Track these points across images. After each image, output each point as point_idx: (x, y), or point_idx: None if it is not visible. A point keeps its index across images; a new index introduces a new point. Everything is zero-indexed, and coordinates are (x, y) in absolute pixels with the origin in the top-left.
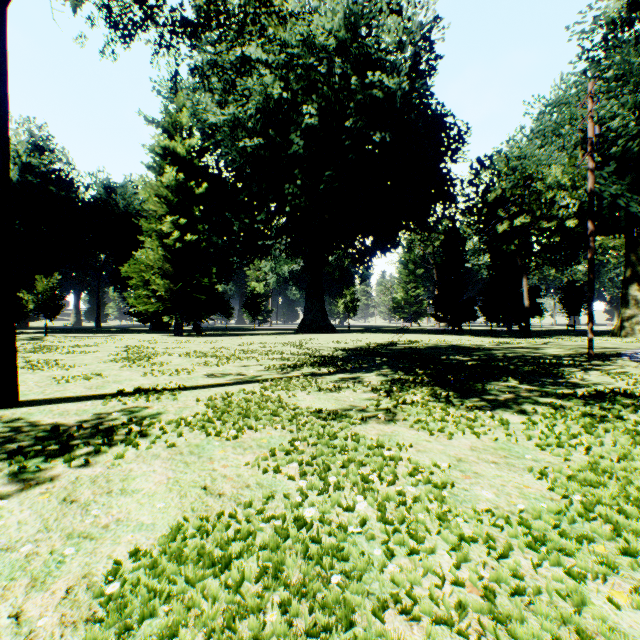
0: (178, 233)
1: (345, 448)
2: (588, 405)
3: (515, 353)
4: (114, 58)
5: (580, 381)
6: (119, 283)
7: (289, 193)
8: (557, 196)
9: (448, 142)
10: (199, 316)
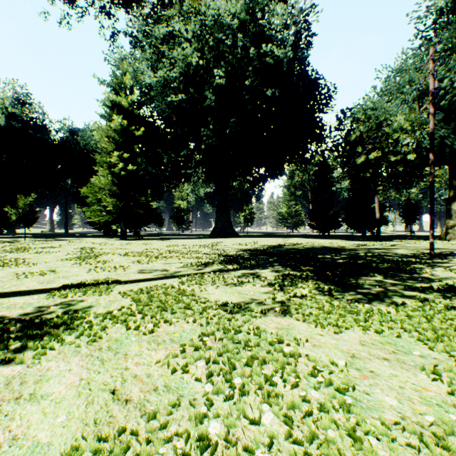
0: (122, 164)
1: (248, 344)
2: (446, 298)
3: (373, 253)
4: (69, 28)
5: (431, 276)
6: (81, 201)
7: (204, 135)
8: (401, 137)
9: (320, 98)
10: (138, 225)
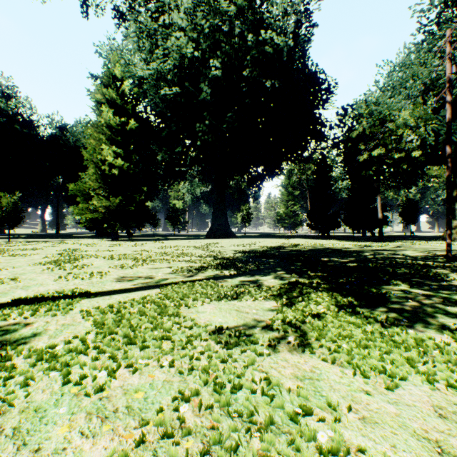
0: (113, 161)
1: (255, 420)
2: None
3: (382, 255)
4: (44, 0)
5: None
6: (71, 200)
7: (200, 131)
8: (405, 133)
9: (320, 93)
10: (130, 225)
